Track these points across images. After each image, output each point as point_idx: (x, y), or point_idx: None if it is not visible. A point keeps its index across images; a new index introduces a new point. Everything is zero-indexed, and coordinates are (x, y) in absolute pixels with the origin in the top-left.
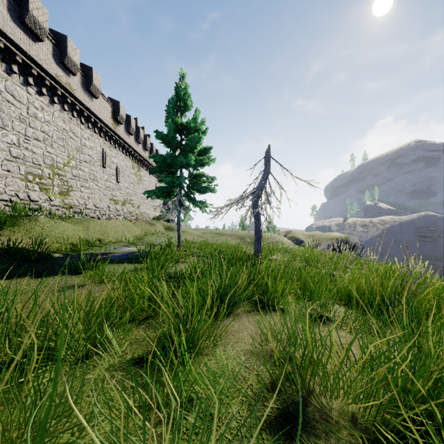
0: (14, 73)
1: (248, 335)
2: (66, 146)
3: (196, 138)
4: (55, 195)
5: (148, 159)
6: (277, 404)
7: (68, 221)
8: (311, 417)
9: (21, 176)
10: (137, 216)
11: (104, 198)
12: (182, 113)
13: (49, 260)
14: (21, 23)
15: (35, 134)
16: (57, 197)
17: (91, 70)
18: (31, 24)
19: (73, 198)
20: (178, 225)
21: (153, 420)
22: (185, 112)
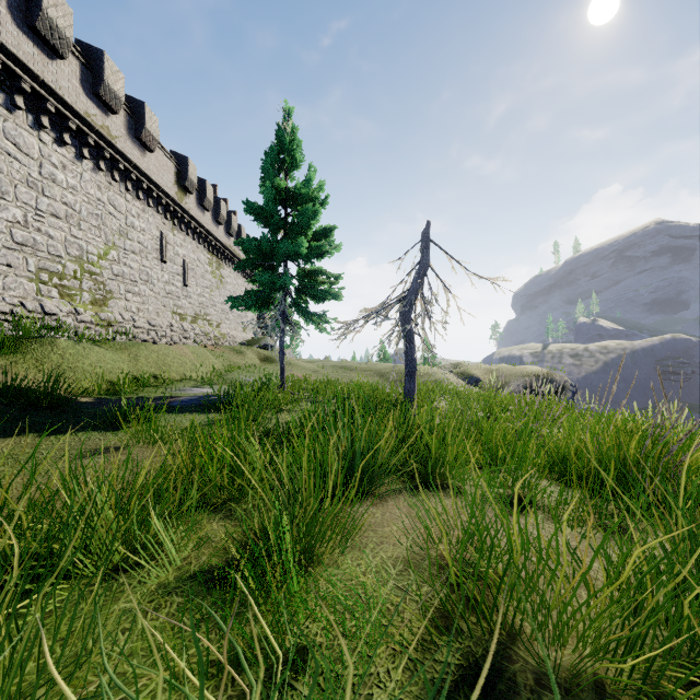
0: (18, 108)
1: (400, 531)
2: (102, 226)
3: (310, 211)
4: (84, 306)
5: (233, 250)
6: (458, 658)
7: (105, 346)
8: (520, 683)
9: (30, 274)
10: (215, 339)
11: (163, 311)
12: (287, 172)
13: (71, 407)
14: (29, 28)
15: (52, 208)
16: (89, 308)
17: (143, 106)
18: (46, 31)
19: (113, 311)
20: (281, 353)
21: (232, 690)
22: (292, 170)
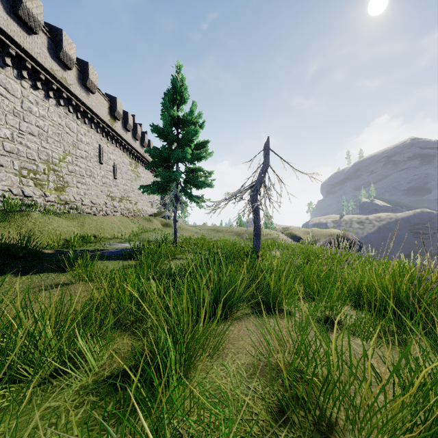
0: (7, 66)
1: (250, 343)
2: (61, 141)
3: (193, 131)
4: (50, 191)
5: (145, 156)
6: None
7: (62, 217)
8: None
9: (15, 171)
10: (134, 212)
11: (101, 194)
12: (178, 106)
13: (38, 257)
14: (14, 15)
15: (29, 129)
16: (53, 193)
17: (88, 65)
18: (25, 16)
19: (69, 194)
20: (174, 221)
21: None
22: (182, 105)
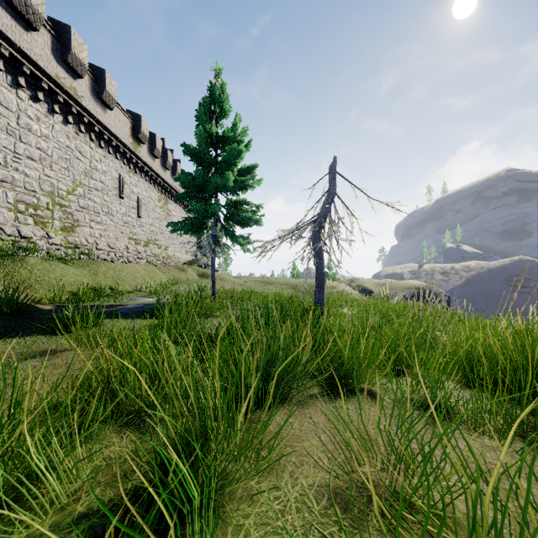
0: None
1: (319, 446)
2: (70, 168)
3: (236, 151)
4: (55, 232)
5: (178, 190)
6: None
7: (70, 264)
8: None
9: (9, 205)
10: (163, 259)
11: (121, 237)
12: (217, 121)
13: (30, 314)
14: (7, 4)
15: (28, 152)
16: (59, 233)
17: (104, 73)
18: (21, 7)
19: (79, 236)
20: (213, 269)
21: None
22: (222, 119)
